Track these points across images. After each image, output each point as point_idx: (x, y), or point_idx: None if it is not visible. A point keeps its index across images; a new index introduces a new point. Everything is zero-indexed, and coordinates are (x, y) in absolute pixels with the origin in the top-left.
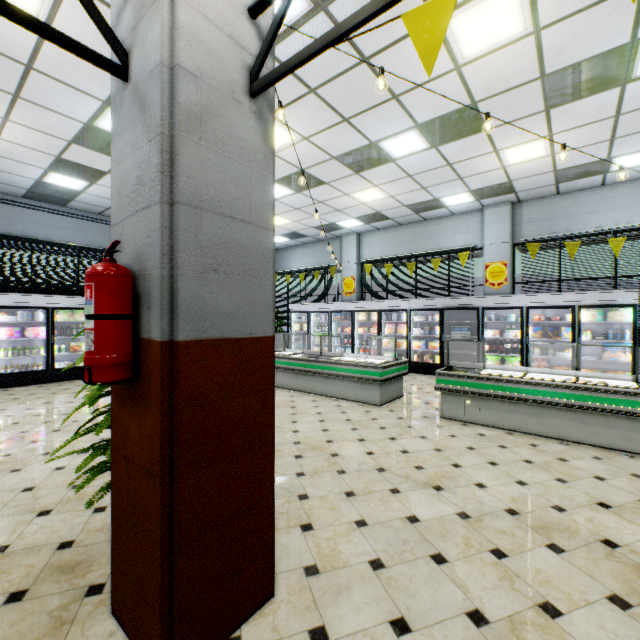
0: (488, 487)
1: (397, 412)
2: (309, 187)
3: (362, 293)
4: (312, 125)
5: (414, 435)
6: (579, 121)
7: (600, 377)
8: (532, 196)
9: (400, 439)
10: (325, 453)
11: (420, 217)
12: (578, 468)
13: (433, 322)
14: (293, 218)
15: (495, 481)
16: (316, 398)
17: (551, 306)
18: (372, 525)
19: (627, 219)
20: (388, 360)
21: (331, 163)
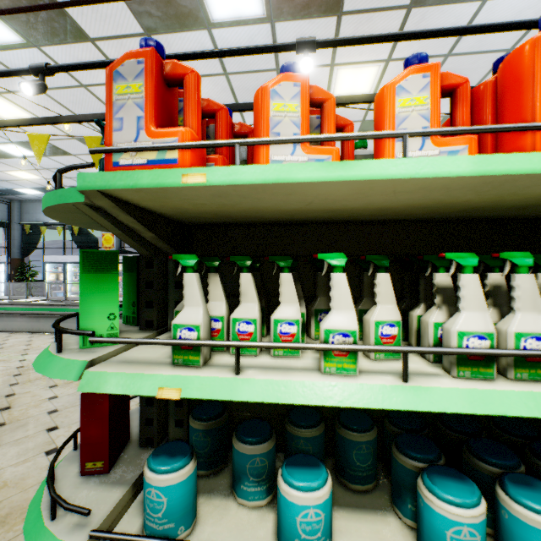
0: None
1: None
2: (56, 154)
3: (122, 248)
4: (46, 111)
5: None
6: None
7: None
8: None
9: None
10: None
11: None
12: None
13: None
14: (44, 176)
15: None
16: None
17: None
18: (62, 397)
19: None
20: None
21: (74, 141)
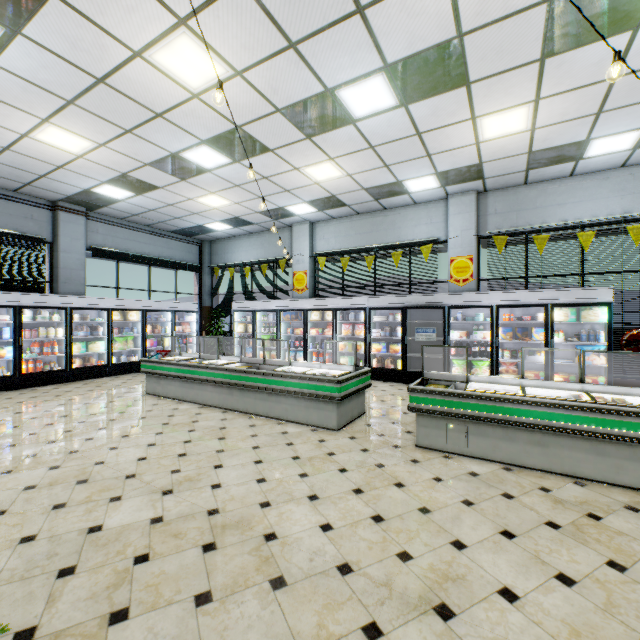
0: (522, 598)
1: (360, 440)
2: (250, 155)
3: (315, 290)
4: (246, 49)
5: (387, 482)
6: (573, 82)
7: (613, 392)
8: (499, 185)
9: (369, 491)
10: (255, 534)
11: (380, 205)
12: (623, 533)
13: (394, 322)
14: (234, 198)
15: (526, 580)
16: (256, 421)
17: (522, 305)
18: None
19: (595, 212)
20: (347, 370)
21: (276, 119)
